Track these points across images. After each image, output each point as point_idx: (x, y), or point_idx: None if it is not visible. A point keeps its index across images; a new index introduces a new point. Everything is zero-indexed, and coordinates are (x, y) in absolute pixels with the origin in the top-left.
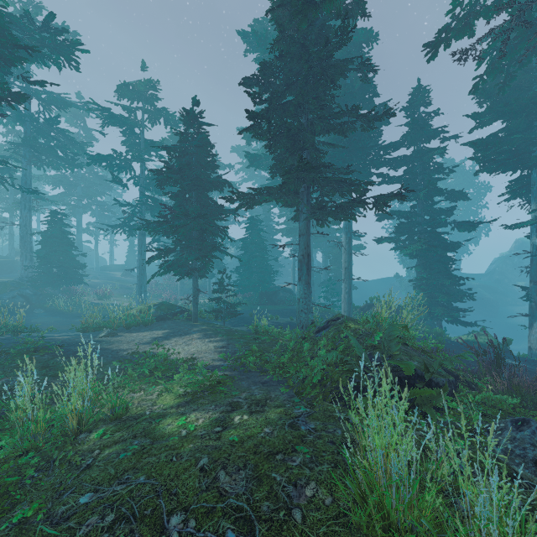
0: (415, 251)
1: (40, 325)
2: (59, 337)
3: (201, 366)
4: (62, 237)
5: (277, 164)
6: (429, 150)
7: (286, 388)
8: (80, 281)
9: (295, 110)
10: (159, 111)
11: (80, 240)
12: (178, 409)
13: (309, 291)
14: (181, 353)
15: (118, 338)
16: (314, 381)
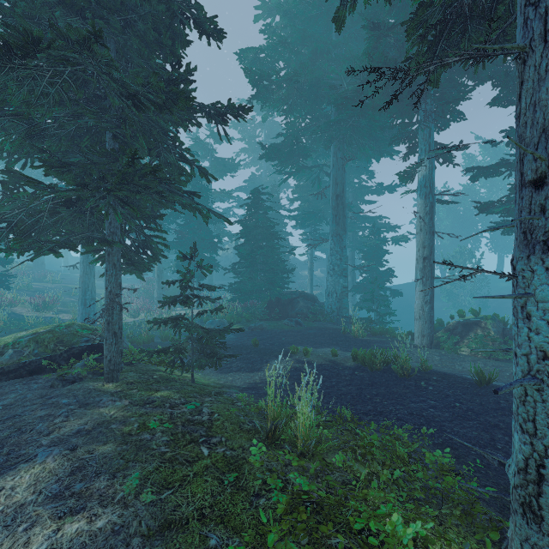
0: None
1: None
2: None
3: None
4: None
5: None
6: None
7: None
8: (1, 284)
9: None
10: None
11: None
12: None
13: None
14: None
15: None
16: None
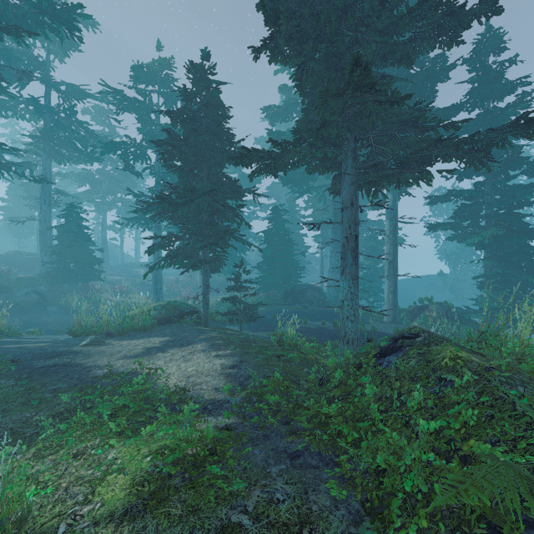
0: (484, 239)
1: (47, 324)
2: (32, 345)
3: (187, 413)
4: (79, 232)
5: (309, 112)
6: (505, 107)
7: (338, 479)
8: (97, 277)
9: (338, 20)
10: (174, 92)
11: (105, 237)
12: (117, 531)
13: (356, 289)
14: (174, 376)
15: (102, 348)
16: (406, 487)
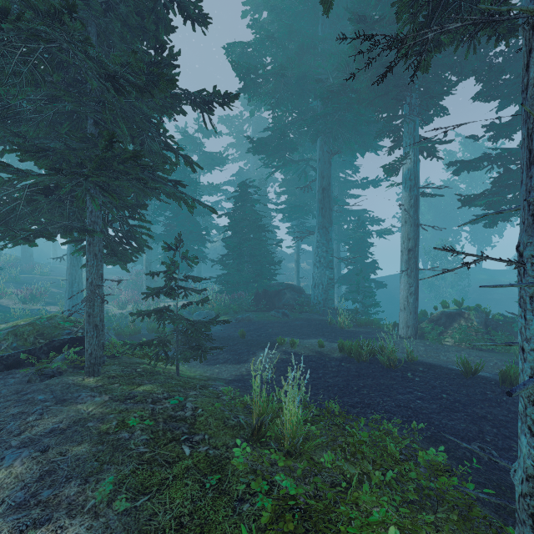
0: None
1: None
2: None
3: None
4: None
5: None
6: None
7: None
8: None
9: None
10: None
11: None
12: None
13: None
14: None
15: None
16: None
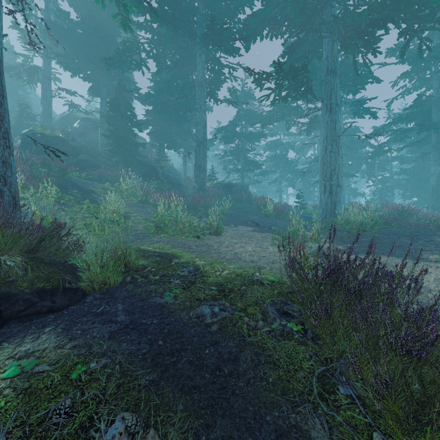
0: None
1: None
2: None
3: None
4: None
5: None
6: None
7: None
8: None
9: None
10: None
11: None
12: None
13: None
14: None
15: None
16: None
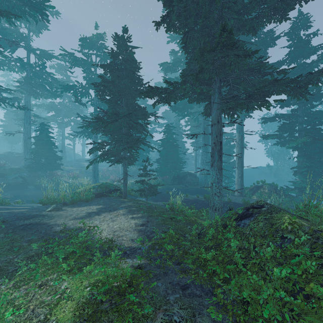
0: (297, 144)
1: (27, 197)
2: (17, 210)
3: (114, 258)
4: (47, 140)
5: (190, 64)
6: (311, 62)
7: (215, 305)
8: (59, 168)
9: (210, 4)
10: (106, 54)
11: (64, 143)
12: None
13: (221, 176)
14: (105, 231)
15: (60, 213)
16: (264, 315)
